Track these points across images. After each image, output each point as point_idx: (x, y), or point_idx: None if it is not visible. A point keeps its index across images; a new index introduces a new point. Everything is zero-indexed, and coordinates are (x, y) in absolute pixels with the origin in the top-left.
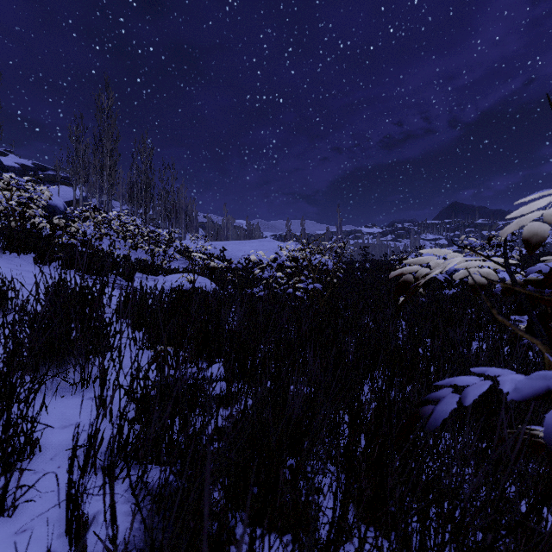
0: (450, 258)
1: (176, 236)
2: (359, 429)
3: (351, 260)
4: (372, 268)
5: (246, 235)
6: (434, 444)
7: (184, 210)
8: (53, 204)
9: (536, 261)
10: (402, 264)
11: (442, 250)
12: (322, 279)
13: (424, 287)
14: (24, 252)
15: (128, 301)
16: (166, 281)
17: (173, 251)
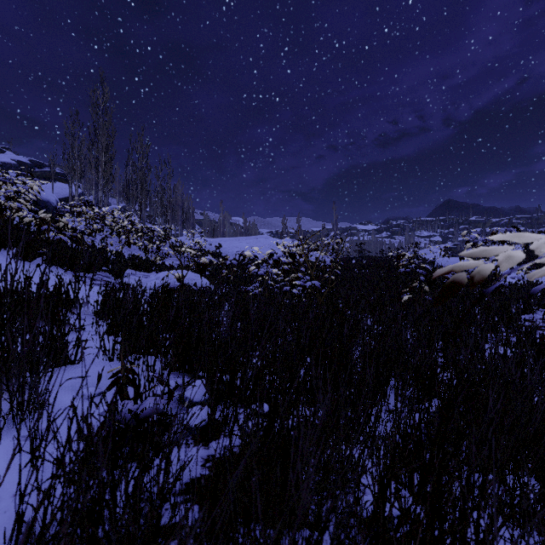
0: (534, 247)
1: (173, 233)
2: (393, 504)
3: (347, 257)
4: (369, 265)
5: (242, 232)
6: (503, 524)
7: (180, 206)
8: (46, 200)
9: (533, 258)
10: (401, 260)
11: (528, 235)
12: (319, 276)
13: (430, 285)
14: (6, 247)
15: (105, 301)
16: (157, 278)
17: (169, 247)
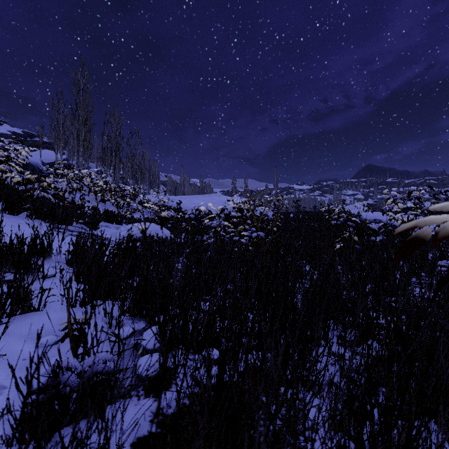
0: None
1: (142, 192)
2: None
3: (286, 212)
4: (305, 218)
5: (199, 191)
6: None
7: (148, 170)
8: (34, 164)
9: (441, 212)
10: (332, 214)
11: None
12: (263, 228)
13: (359, 235)
14: None
15: (75, 250)
16: (126, 229)
17: (138, 204)
